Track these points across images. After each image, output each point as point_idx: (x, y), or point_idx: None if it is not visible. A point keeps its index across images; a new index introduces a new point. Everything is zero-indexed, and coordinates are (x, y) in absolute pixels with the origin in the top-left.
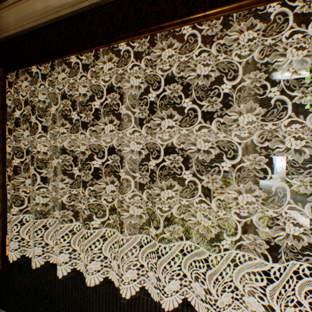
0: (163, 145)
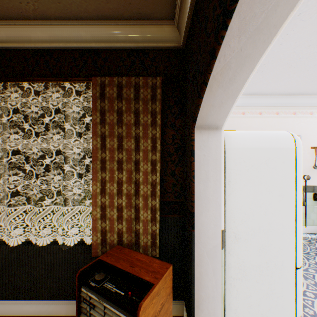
0: (23, 149)
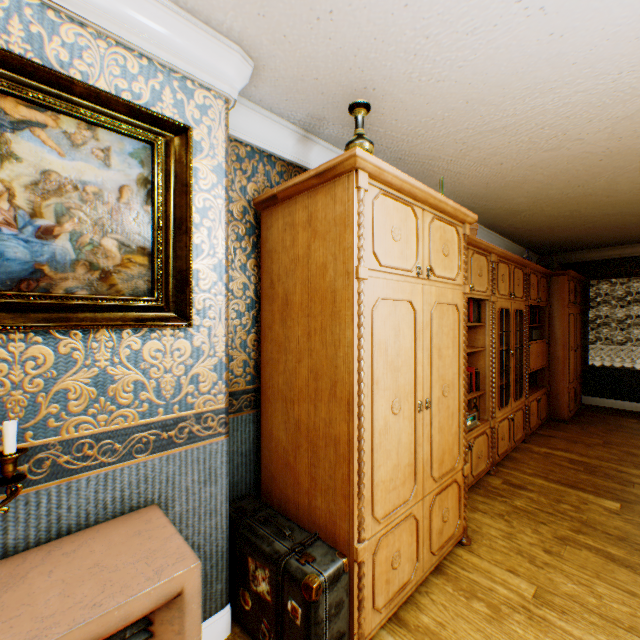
0: None
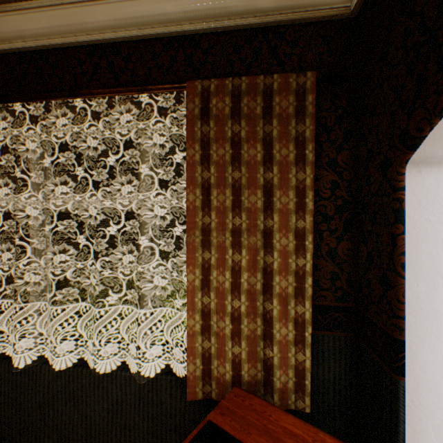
0: (74, 210)
